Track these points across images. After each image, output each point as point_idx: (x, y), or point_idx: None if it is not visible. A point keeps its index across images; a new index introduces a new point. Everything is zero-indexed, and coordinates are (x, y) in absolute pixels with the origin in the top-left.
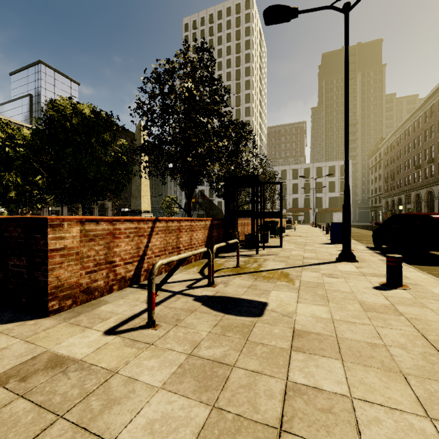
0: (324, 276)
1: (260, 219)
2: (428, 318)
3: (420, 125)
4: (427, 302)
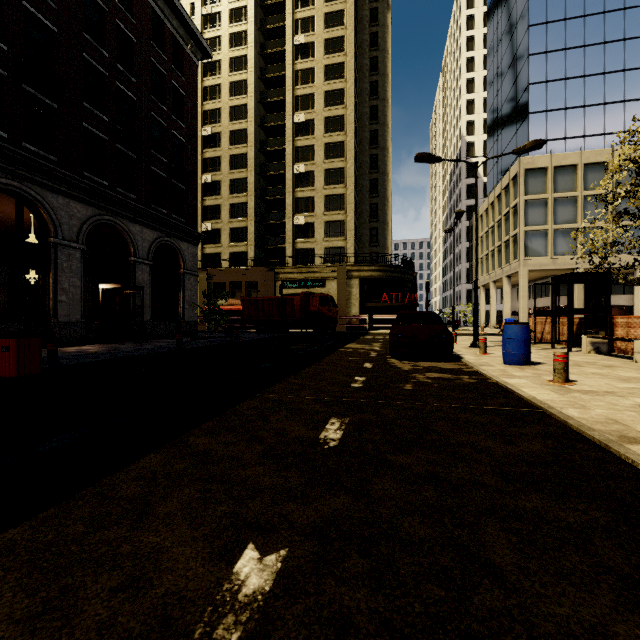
0: None
1: (573, 317)
2: None
3: None
4: None
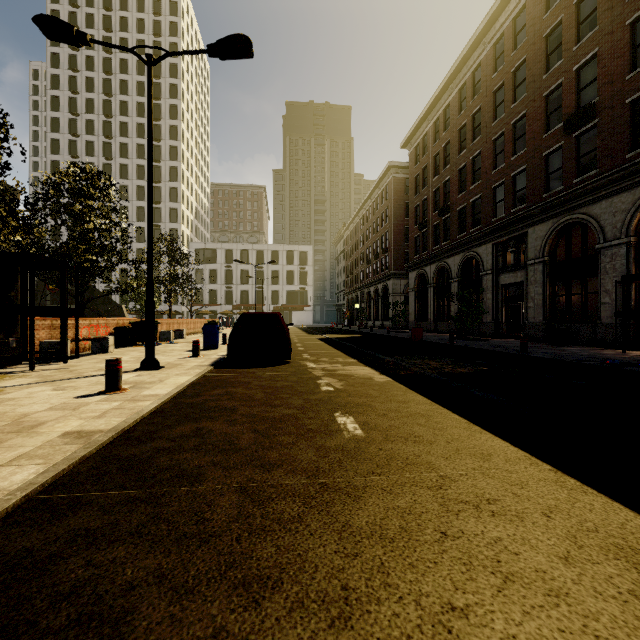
0: (52, 389)
1: (61, 318)
2: (41, 419)
3: (370, 216)
4: (95, 404)
